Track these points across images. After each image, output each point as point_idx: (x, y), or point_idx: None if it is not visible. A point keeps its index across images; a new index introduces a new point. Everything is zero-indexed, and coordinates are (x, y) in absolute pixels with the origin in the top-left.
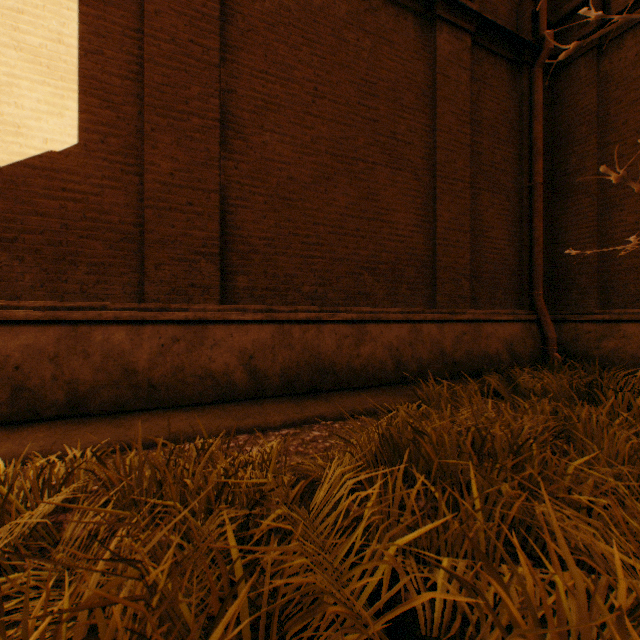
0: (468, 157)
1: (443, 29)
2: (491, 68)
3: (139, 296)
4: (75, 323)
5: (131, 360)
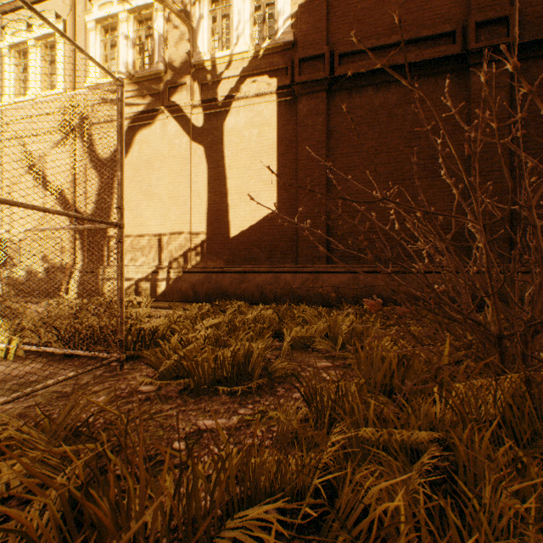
0: (506, 151)
1: (477, 70)
2: (540, 69)
3: (296, 262)
4: (276, 272)
5: (292, 286)
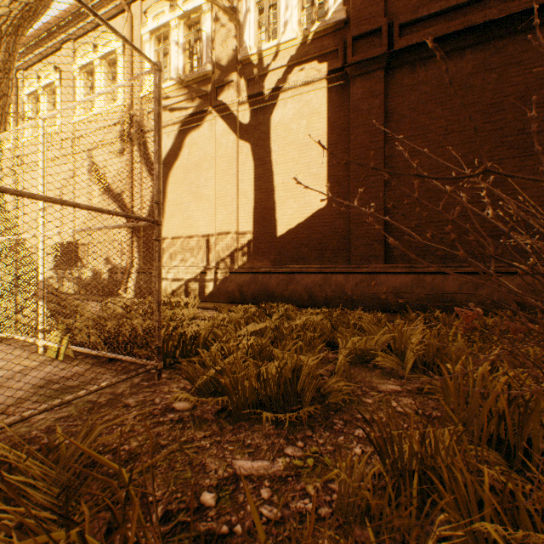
0: None
1: None
2: None
3: (348, 262)
4: (326, 273)
5: (344, 288)
